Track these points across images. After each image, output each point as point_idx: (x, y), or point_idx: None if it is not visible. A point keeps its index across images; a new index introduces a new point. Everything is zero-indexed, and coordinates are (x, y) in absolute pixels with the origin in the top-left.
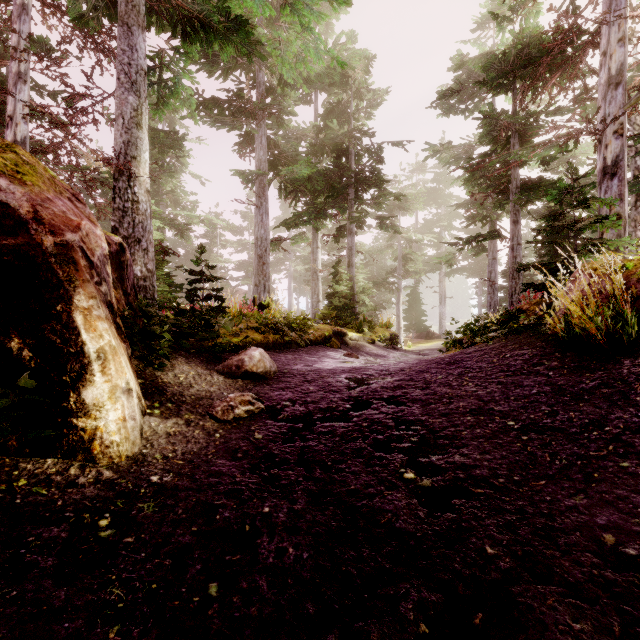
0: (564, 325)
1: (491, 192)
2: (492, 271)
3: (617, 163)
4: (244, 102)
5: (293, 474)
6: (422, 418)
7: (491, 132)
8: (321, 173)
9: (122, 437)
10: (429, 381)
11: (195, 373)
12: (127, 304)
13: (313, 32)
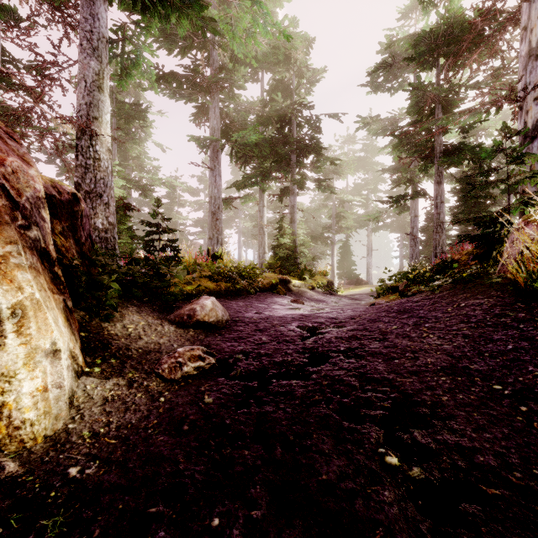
0: (526, 274)
1: (417, 156)
2: (414, 227)
3: (537, 127)
4: (199, 77)
5: (249, 455)
6: (388, 376)
7: (418, 103)
8: (267, 140)
9: (39, 413)
10: (384, 331)
11: (145, 323)
12: (80, 253)
13: (262, 6)
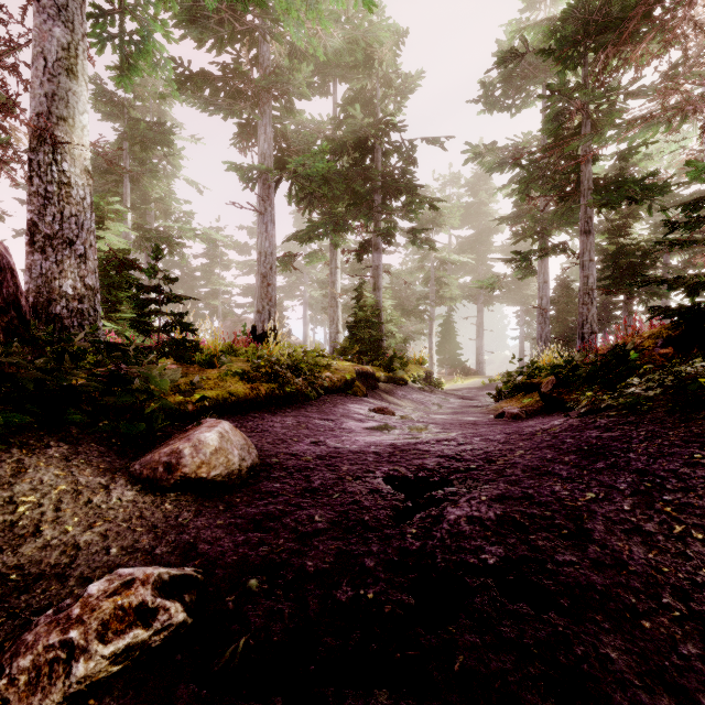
0: None
1: (555, 195)
2: (543, 297)
3: None
4: (243, 81)
5: None
6: (652, 702)
7: (558, 116)
8: (341, 174)
9: None
10: (573, 508)
11: (68, 487)
12: None
13: None
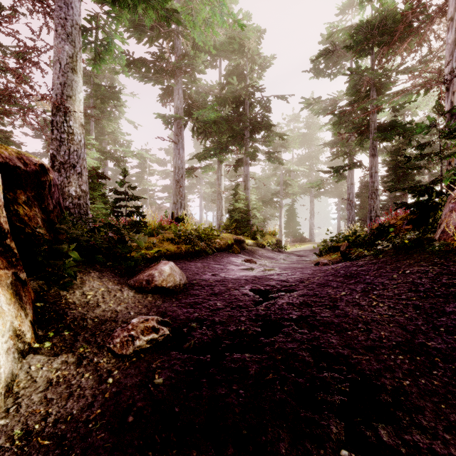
0: None
1: (354, 132)
2: (350, 193)
3: None
4: (165, 63)
5: None
6: (343, 352)
7: (356, 85)
8: (224, 118)
9: None
10: (334, 298)
11: (105, 289)
12: (47, 221)
13: None
